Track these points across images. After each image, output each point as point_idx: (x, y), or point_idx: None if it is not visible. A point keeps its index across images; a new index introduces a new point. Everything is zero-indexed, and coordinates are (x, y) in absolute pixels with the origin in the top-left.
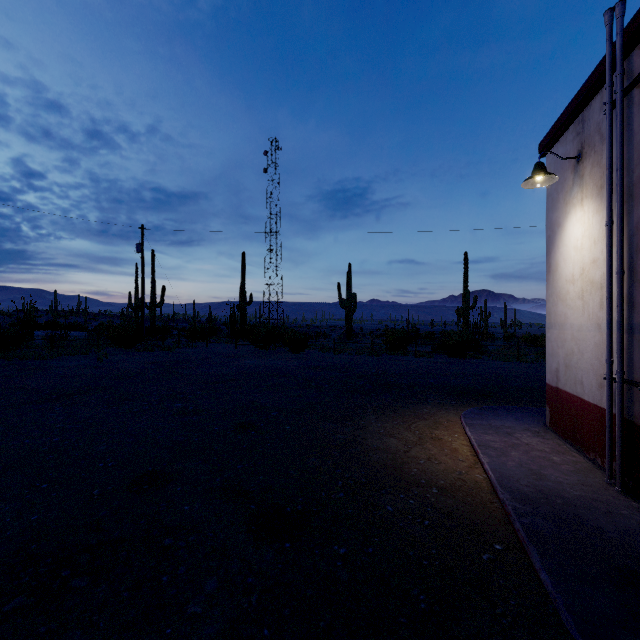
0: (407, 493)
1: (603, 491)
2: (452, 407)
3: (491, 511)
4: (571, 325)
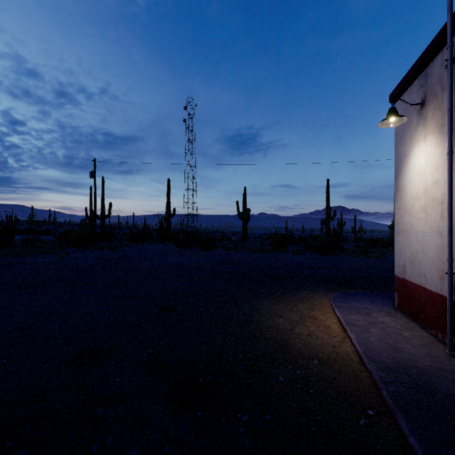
0: (294, 364)
1: (447, 361)
2: (323, 292)
3: (361, 379)
4: (416, 231)
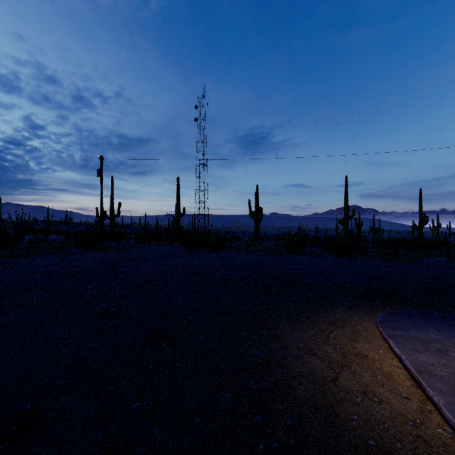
0: None
1: None
2: (363, 311)
3: None
4: None
